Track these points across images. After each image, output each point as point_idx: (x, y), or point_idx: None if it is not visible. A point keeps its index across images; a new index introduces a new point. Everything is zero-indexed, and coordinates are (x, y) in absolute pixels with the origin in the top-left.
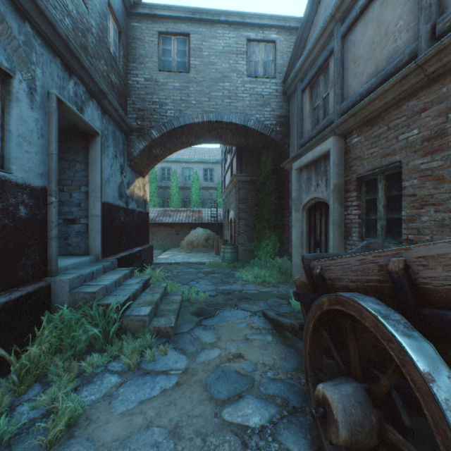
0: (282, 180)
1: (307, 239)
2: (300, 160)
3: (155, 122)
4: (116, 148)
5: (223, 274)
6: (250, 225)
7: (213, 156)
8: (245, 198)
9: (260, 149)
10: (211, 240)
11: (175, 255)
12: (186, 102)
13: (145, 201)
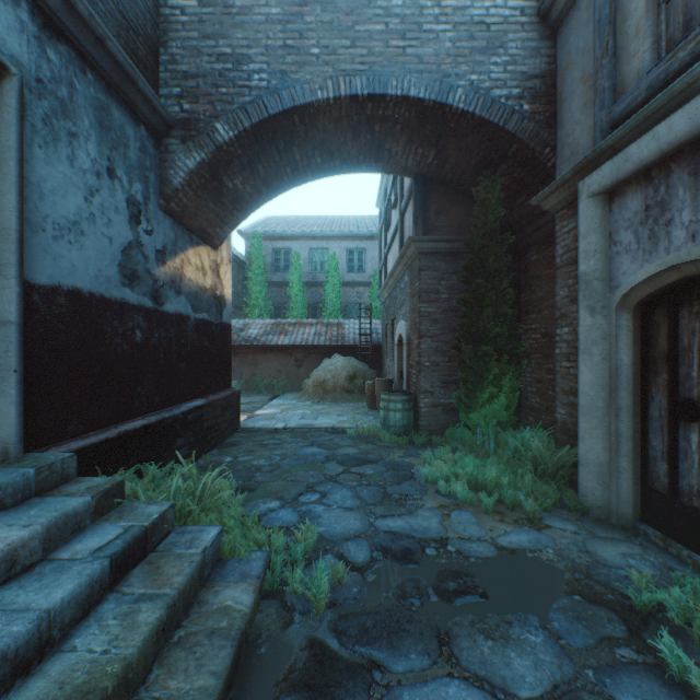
0: (521, 246)
1: (635, 393)
2: (619, 157)
3: (223, 105)
4: (113, 152)
5: (387, 467)
6: (445, 349)
7: (363, 228)
8: (434, 290)
9: (471, 173)
10: (360, 379)
11: (290, 408)
12: (296, 52)
13: (219, 300)
